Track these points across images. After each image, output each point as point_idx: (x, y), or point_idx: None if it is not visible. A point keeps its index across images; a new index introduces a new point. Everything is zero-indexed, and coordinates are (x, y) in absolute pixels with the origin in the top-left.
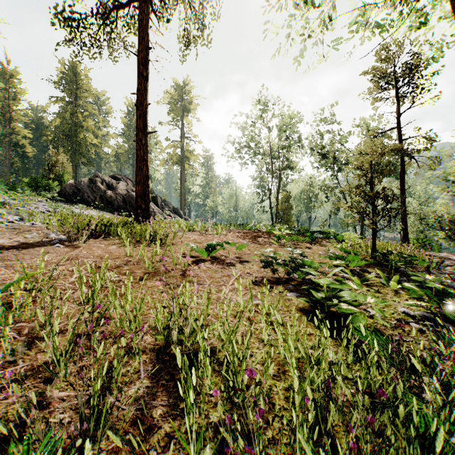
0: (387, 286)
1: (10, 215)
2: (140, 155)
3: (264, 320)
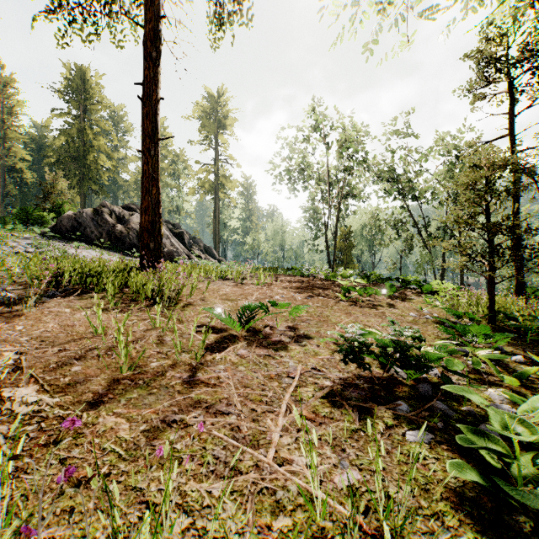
0: None
1: None
2: (147, 171)
3: None
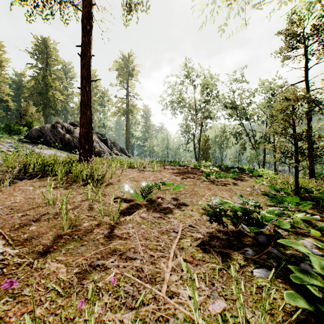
0: None
1: None
2: (84, 100)
3: None
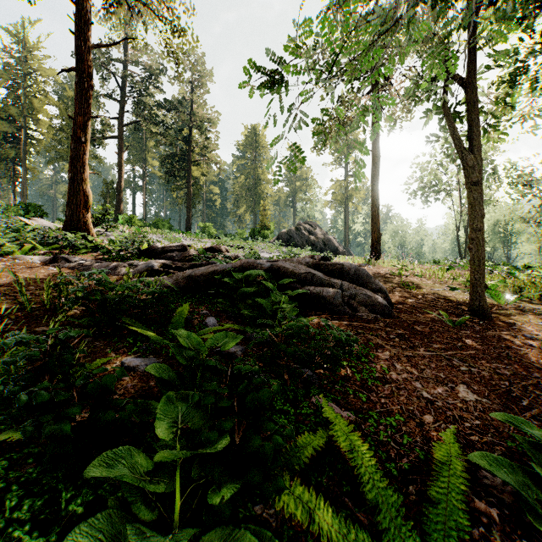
0: None
1: None
2: (375, 215)
3: None
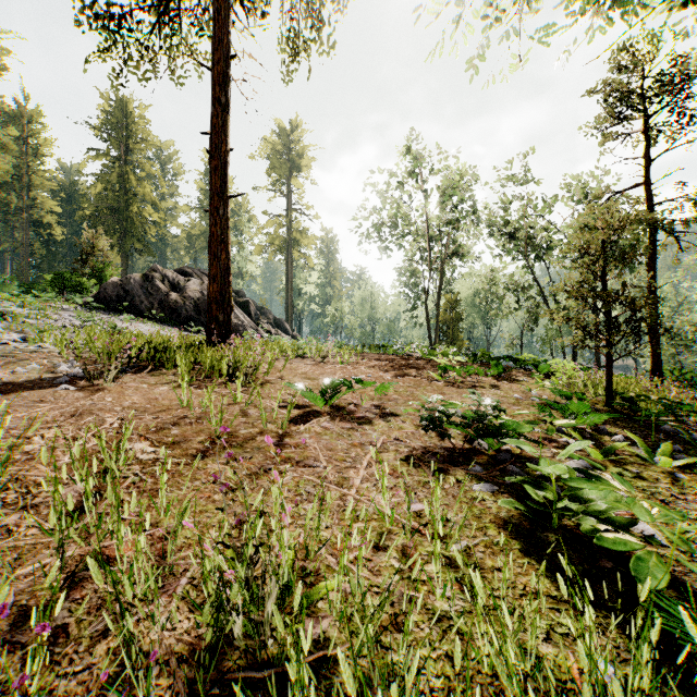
0: (651, 464)
1: (8, 333)
2: (216, 233)
3: (438, 565)
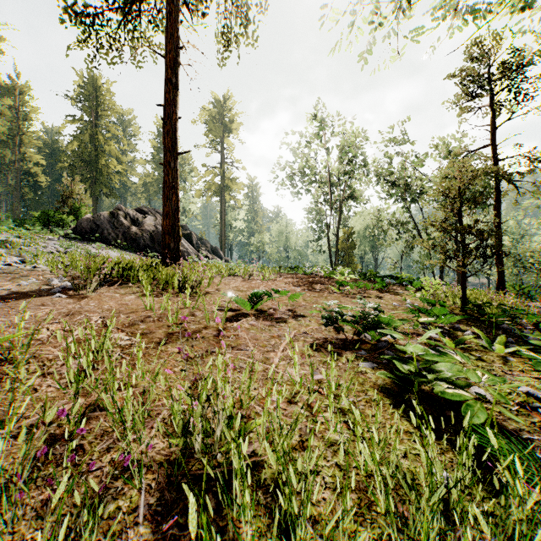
0: (491, 351)
1: (10, 256)
2: (168, 181)
3: (331, 410)
